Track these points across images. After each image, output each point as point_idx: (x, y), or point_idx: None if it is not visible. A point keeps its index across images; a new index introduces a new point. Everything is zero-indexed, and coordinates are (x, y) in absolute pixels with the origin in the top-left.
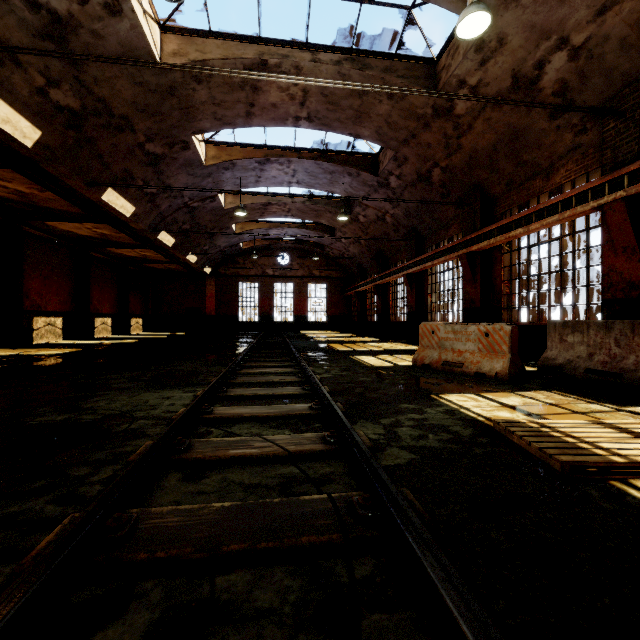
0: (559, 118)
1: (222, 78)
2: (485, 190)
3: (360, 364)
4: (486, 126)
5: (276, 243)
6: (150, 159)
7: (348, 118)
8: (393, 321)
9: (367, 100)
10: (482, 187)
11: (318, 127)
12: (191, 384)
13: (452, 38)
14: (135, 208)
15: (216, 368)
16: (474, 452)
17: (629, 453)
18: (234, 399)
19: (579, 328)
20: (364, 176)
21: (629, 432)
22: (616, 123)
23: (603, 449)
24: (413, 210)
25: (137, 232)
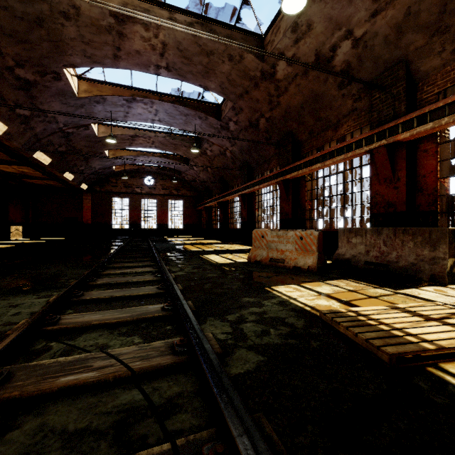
0: (344, 89)
1: (90, 19)
2: (295, 136)
3: (208, 262)
4: (297, 90)
5: (143, 168)
6: (21, 84)
7: (199, 72)
8: (231, 228)
9: (213, 59)
10: (293, 134)
11: (175, 76)
12: (49, 288)
13: (275, 21)
14: (7, 127)
15: (81, 270)
16: (312, 346)
17: (432, 338)
18: (89, 302)
19: (360, 233)
20: (211, 120)
21: (419, 315)
22: (380, 95)
23: (412, 335)
24: (246, 148)
25: (12, 150)
